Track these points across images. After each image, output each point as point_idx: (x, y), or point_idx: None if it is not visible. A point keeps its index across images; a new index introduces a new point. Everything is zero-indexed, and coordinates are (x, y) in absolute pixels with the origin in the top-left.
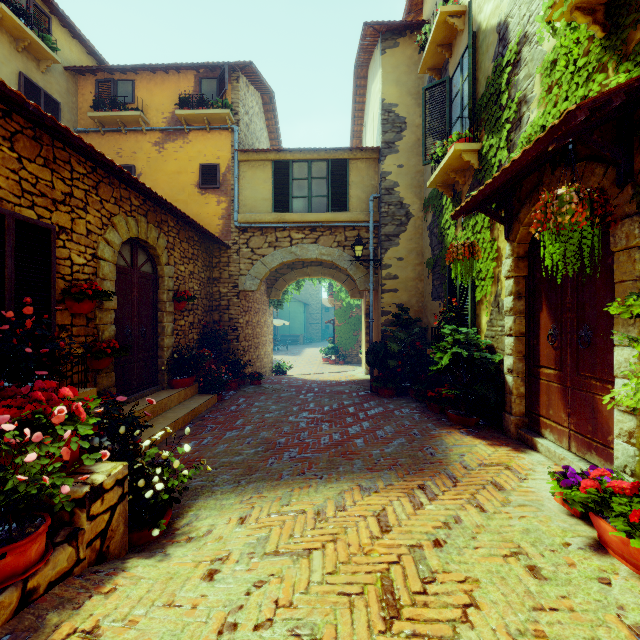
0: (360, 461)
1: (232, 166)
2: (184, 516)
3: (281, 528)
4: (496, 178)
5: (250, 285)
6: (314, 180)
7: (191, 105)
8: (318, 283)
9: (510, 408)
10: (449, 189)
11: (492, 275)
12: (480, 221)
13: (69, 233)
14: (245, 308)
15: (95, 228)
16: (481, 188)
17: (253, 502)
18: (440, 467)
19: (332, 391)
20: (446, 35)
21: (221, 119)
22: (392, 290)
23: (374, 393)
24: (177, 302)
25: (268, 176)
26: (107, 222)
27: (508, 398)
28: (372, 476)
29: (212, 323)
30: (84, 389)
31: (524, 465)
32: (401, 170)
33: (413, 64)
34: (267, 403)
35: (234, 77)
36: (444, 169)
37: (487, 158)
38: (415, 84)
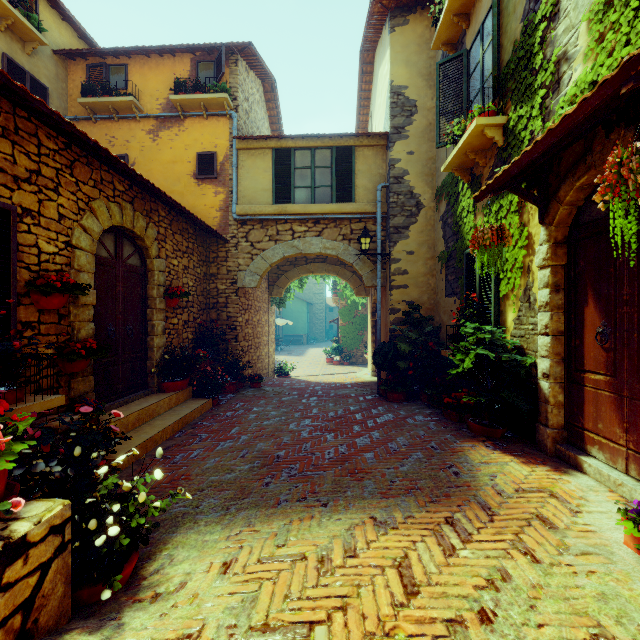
0: (371, 482)
1: (230, 155)
2: (156, 557)
3: (274, 583)
4: (538, 143)
5: (249, 281)
6: (318, 169)
7: (187, 90)
8: (322, 282)
9: (546, 419)
10: (466, 173)
11: (521, 265)
12: (505, 205)
13: (36, 216)
14: (244, 306)
15: (69, 213)
16: (516, 158)
17: (242, 539)
18: (469, 492)
19: (337, 395)
20: (463, 2)
21: (219, 104)
22: (401, 286)
23: (382, 397)
24: (169, 298)
25: (269, 165)
26: (84, 207)
27: (543, 407)
28: (387, 504)
29: (209, 322)
30: (50, 396)
31: (572, 491)
32: (411, 157)
33: (424, 43)
34: (266, 408)
35: (232, 60)
36: (462, 149)
37: (515, 132)
38: (426, 64)
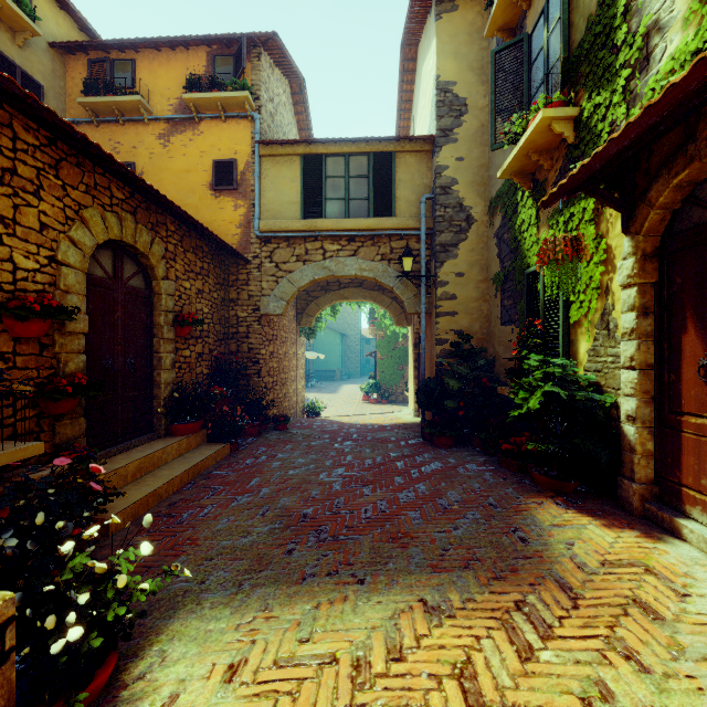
0: (419, 551)
1: (252, 162)
2: (144, 653)
3: (293, 701)
4: (630, 126)
5: (274, 308)
6: (352, 178)
7: (202, 88)
8: (357, 311)
9: (631, 472)
10: (527, 179)
11: (597, 285)
12: (577, 214)
13: (10, 225)
14: (269, 336)
15: (54, 222)
16: (600, 148)
17: (255, 629)
18: (542, 566)
19: (375, 438)
20: None
21: (239, 105)
22: (449, 313)
23: (427, 441)
24: (179, 327)
25: (296, 174)
26: (74, 216)
27: (627, 457)
28: (440, 581)
29: (228, 354)
30: (24, 444)
31: (673, 566)
32: (461, 164)
33: (476, 32)
34: (293, 454)
35: (255, 54)
36: (524, 149)
37: (589, 125)
38: (478, 56)
